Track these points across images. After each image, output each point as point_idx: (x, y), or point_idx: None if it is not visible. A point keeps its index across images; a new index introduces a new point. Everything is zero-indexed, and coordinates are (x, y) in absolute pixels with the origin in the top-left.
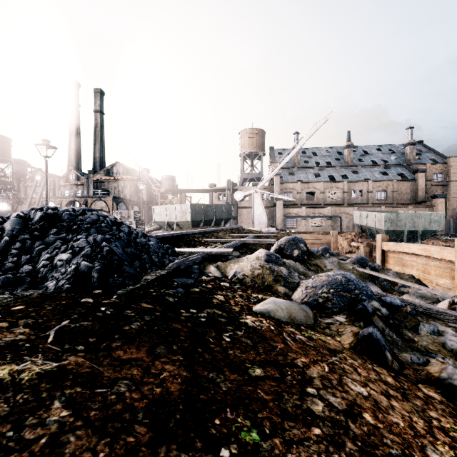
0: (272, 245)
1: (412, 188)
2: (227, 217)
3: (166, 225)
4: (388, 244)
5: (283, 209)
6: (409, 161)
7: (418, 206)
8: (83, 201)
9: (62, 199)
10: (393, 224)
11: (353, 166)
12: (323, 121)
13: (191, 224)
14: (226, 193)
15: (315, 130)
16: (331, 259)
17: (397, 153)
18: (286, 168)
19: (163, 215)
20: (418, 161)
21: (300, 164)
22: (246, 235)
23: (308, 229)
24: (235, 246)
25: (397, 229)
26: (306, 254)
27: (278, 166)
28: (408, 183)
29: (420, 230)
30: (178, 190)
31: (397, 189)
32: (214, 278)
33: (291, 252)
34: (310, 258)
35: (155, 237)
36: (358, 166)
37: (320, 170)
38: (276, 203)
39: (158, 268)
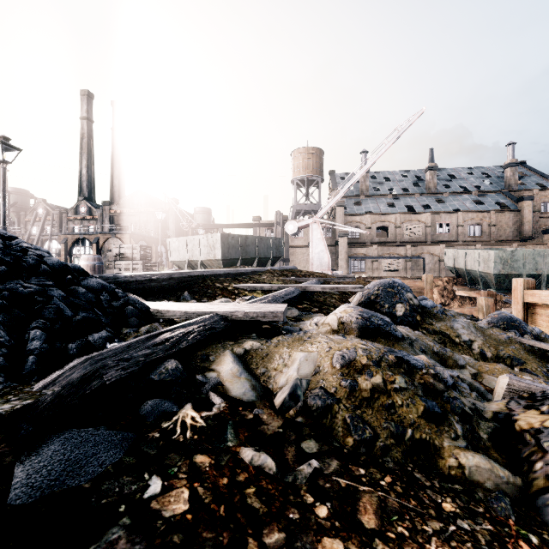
0: (349, 295)
1: (515, 221)
2: (275, 255)
3: (186, 265)
4: (537, 294)
5: (348, 248)
6: (510, 187)
7: (524, 244)
8: (93, 238)
9: (67, 236)
10: (506, 266)
11: (437, 194)
12: (407, 124)
13: (221, 264)
14: (275, 227)
15: (396, 136)
16: (463, 321)
17: (493, 177)
18: (351, 197)
19: (183, 251)
20: (522, 186)
21: (369, 192)
22: (306, 280)
23: (381, 274)
24: (290, 298)
25: (512, 273)
26: (419, 312)
27: (345, 187)
28: (509, 214)
29: (545, 274)
30: (214, 224)
31: (495, 222)
32: (223, 416)
33: (391, 308)
34: (427, 318)
35: (124, 279)
36: (443, 193)
37: (394, 199)
38: (339, 241)
39: (11, 382)
